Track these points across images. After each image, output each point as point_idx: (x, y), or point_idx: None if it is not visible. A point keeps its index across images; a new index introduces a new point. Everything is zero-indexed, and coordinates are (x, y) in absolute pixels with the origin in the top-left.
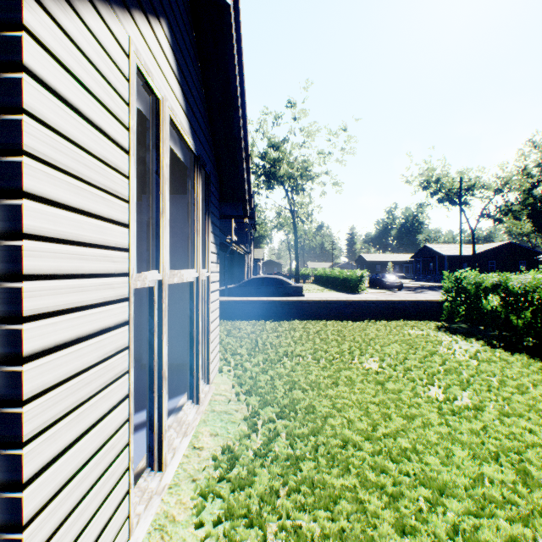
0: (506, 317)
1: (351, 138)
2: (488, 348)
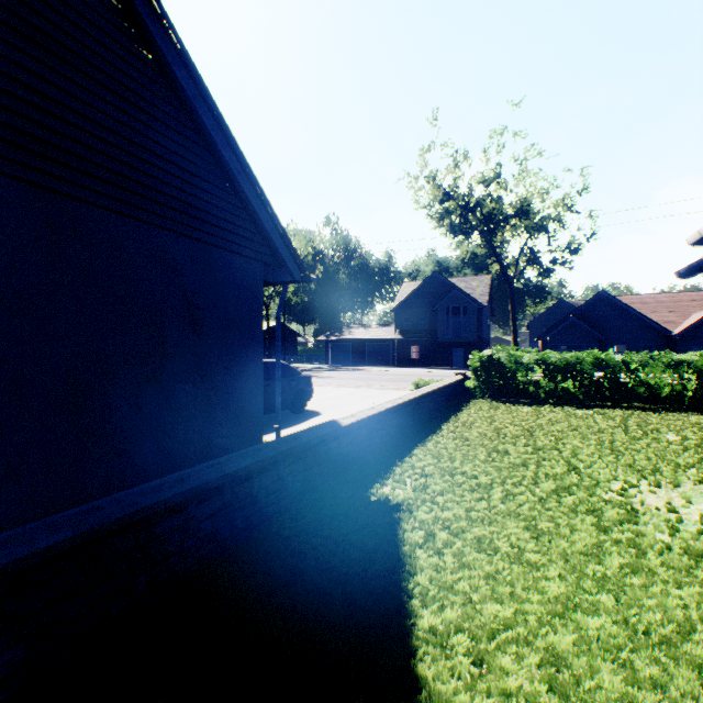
0: (526, 387)
1: None
2: (588, 409)
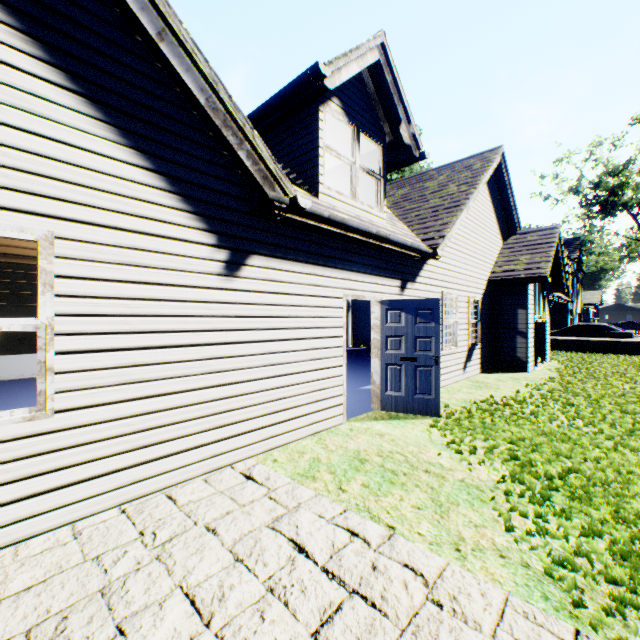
0: None
1: None
2: None
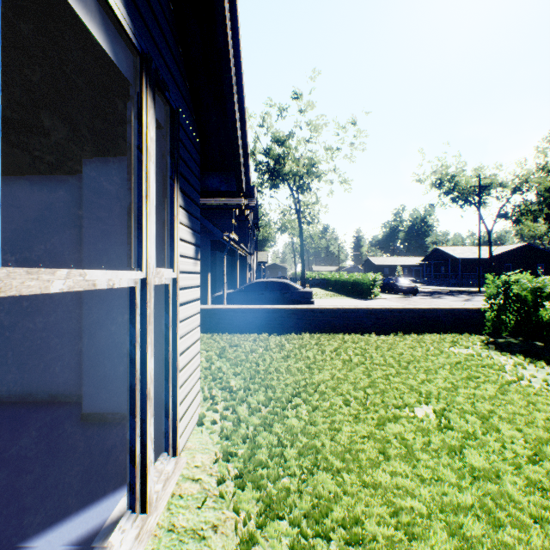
0: None
1: (360, 132)
2: None
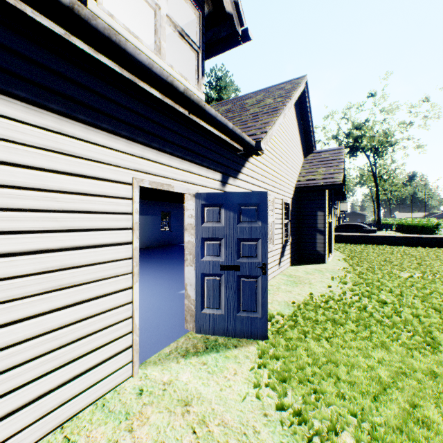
0: None
1: (433, 107)
2: None
